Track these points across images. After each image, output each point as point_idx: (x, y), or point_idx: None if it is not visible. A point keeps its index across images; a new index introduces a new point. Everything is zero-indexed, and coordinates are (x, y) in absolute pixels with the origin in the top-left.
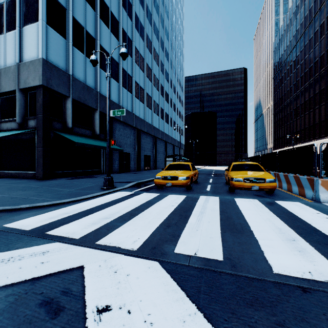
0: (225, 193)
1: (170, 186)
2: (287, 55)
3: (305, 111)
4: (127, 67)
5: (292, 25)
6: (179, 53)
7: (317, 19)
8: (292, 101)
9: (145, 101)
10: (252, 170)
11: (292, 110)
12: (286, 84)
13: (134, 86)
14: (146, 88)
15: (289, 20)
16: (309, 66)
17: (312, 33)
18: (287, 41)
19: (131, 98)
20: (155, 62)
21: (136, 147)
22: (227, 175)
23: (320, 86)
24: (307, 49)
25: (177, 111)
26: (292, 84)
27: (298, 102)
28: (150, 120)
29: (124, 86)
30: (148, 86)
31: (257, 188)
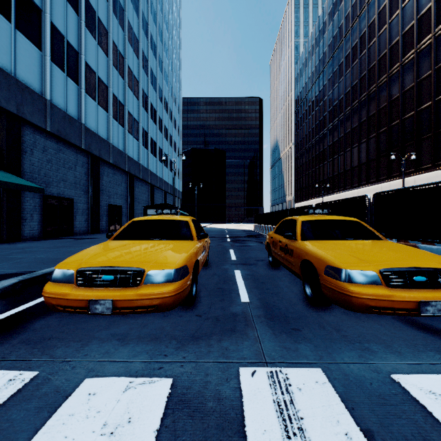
0: (312, 324)
1: (110, 311)
2: (312, 83)
3: (334, 154)
4: (67, 29)
5: (319, 46)
6: (173, 53)
7: (348, 40)
8: (319, 142)
9: (110, 108)
10: (357, 236)
11: (319, 153)
12: (311, 120)
13: (83, 71)
14: (112, 86)
15: (315, 40)
16: (339, 98)
17: (342, 57)
18: (312, 66)
19: (78, 94)
20: (131, 47)
21: (90, 189)
22: (290, 249)
23: (352, 123)
24: (336, 77)
25: (170, 140)
26: (319, 120)
27: (325, 143)
28: (122, 144)
29: (58, 64)
30: (118, 85)
31: (438, 309)
